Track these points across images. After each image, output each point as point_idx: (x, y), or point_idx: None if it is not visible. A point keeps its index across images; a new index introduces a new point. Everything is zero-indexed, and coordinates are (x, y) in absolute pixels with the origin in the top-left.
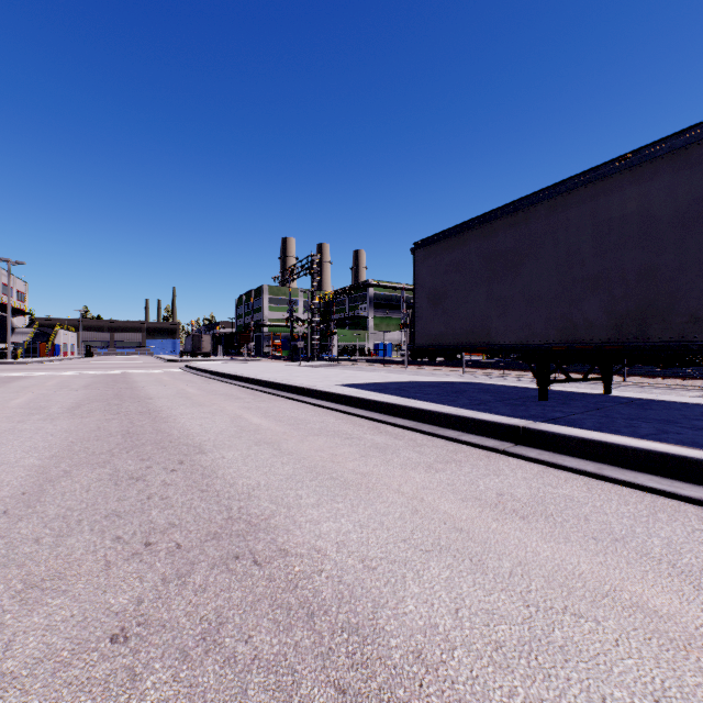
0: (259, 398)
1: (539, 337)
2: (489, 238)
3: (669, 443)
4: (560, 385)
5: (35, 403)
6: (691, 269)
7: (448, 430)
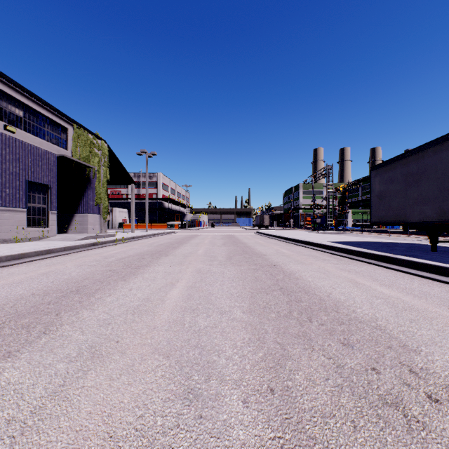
0: (288, 245)
1: (428, 218)
2: (405, 166)
3: (442, 263)
4: None
5: (211, 242)
6: None
7: (360, 257)
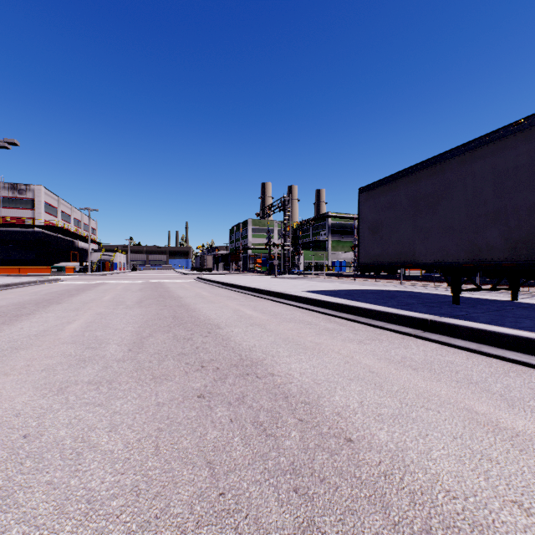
0: (249, 299)
1: (452, 257)
2: (414, 185)
3: None
4: (482, 294)
5: (117, 299)
6: None
7: (378, 321)
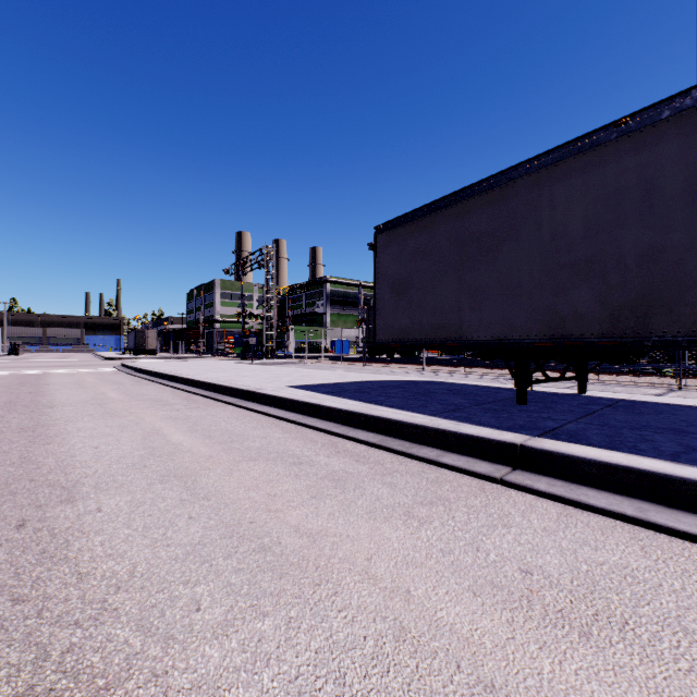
0: (194, 403)
1: (520, 332)
2: (461, 220)
3: None
4: None
5: None
6: None
7: (423, 447)
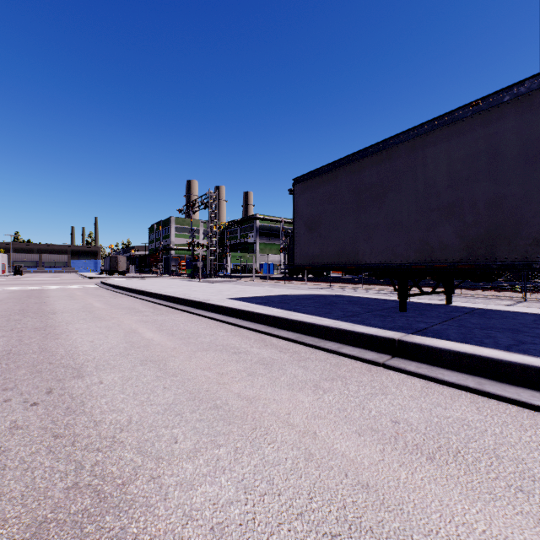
0: (158, 311)
1: (401, 258)
2: (357, 174)
3: (535, 355)
4: None
5: None
6: (534, 199)
7: (328, 341)
